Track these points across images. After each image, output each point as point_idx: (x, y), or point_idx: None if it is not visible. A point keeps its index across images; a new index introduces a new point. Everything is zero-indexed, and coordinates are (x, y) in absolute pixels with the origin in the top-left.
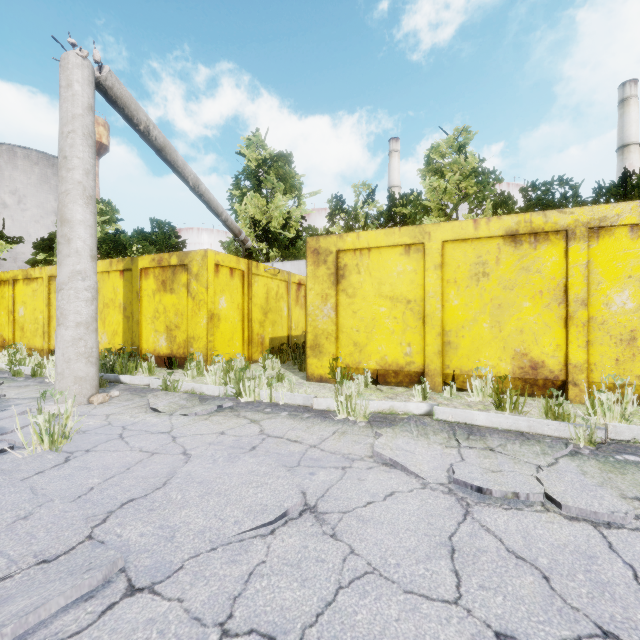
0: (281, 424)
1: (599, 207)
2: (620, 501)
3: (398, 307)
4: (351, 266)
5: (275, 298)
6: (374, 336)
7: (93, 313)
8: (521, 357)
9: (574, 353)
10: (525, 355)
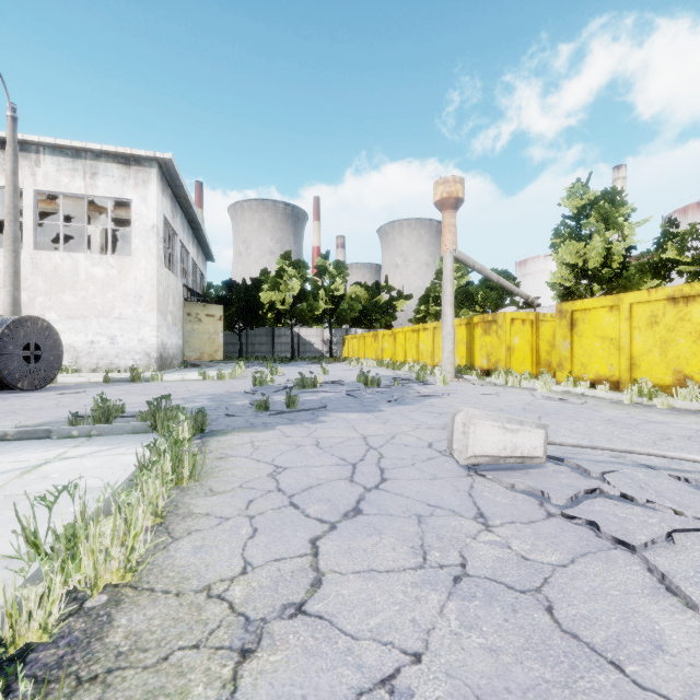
0: (513, 390)
1: None
2: (582, 402)
3: (605, 343)
4: (579, 319)
5: None
6: (592, 360)
7: (453, 348)
8: (678, 373)
9: None
10: (680, 372)
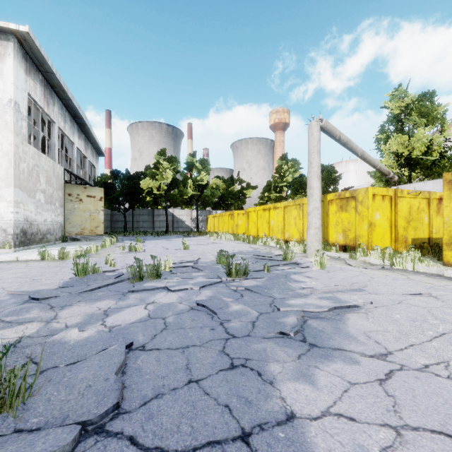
0: (420, 278)
1: None
2: None
3: None
4: None
5: (416, 211)
6: None
7: (320, 223)
8: None
9: None
10: None
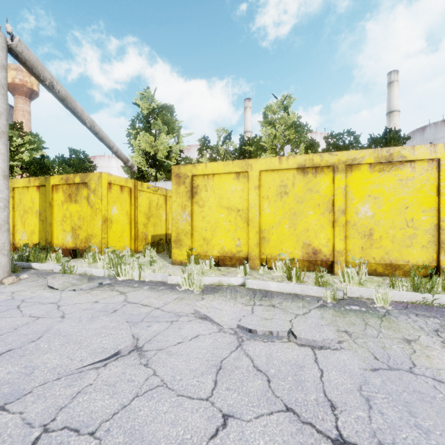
0: (141, 294)
1: (352, 152)
2: (332, 333)
3: (232, 214)
4: (201, 186)
5: (156, 207)
6: (216, 233)
7: (5, 218)
8: (307, 246)
9: (338, 244)
10: (310, 245)
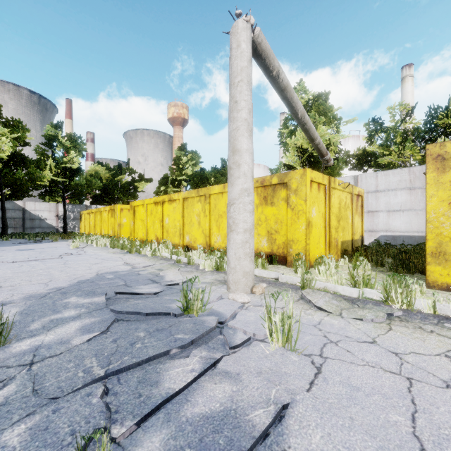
0: None
1: None
2: None
3: None
4: None
5: (344, 208)
6: None
7: (253, 222)
8: None
9: None
10: None
